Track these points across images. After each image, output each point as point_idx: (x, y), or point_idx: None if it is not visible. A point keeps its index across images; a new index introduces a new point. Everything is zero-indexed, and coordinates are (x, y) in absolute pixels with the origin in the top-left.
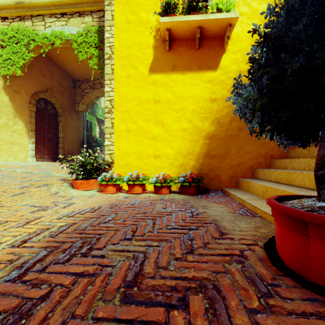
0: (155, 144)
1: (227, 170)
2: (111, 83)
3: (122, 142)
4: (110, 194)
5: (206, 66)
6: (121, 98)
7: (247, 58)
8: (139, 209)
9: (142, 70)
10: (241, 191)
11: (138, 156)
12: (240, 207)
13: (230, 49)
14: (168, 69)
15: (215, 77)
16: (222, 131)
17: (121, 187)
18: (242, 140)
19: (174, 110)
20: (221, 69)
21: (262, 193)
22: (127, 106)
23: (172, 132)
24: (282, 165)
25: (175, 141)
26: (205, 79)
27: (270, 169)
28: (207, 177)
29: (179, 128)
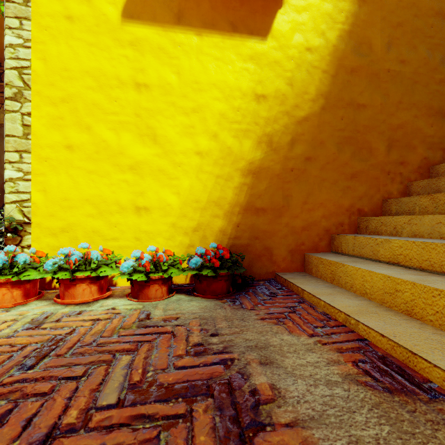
0: (136, 182)
1: (285, 237)
2: (23, 27)
3: (52, 175)
4: (1, 309)
5: (247, 26)
6: (49, 66)
7: (320, 26)
8: (27, 413)
9: (106, 10)
10: (320, 282)
11: (96, 207)
12: (353, 341)
13: (291, 1)
14: (167, 18)
15: (263, 52)
16: (276, 160)
17: (50, 281)
18: (313, 180)
19: (181, 109)
20: (275, 39)
21: (379, 292)
22: (66, 89)
23: (177, 157)
24: (386, 228)
25: (183, 177)
26: (244, 53)
27: (366, 235)
28: (248, 253)
29: (190, 149)
